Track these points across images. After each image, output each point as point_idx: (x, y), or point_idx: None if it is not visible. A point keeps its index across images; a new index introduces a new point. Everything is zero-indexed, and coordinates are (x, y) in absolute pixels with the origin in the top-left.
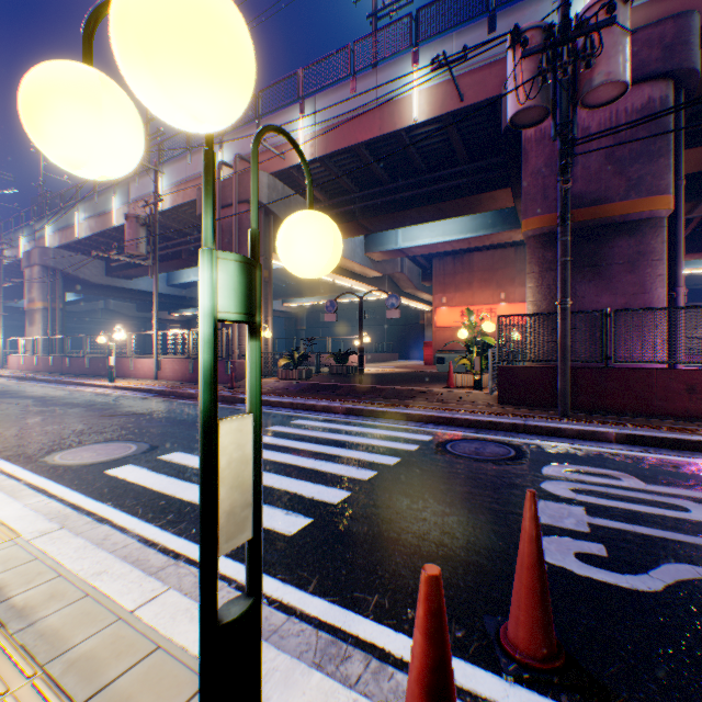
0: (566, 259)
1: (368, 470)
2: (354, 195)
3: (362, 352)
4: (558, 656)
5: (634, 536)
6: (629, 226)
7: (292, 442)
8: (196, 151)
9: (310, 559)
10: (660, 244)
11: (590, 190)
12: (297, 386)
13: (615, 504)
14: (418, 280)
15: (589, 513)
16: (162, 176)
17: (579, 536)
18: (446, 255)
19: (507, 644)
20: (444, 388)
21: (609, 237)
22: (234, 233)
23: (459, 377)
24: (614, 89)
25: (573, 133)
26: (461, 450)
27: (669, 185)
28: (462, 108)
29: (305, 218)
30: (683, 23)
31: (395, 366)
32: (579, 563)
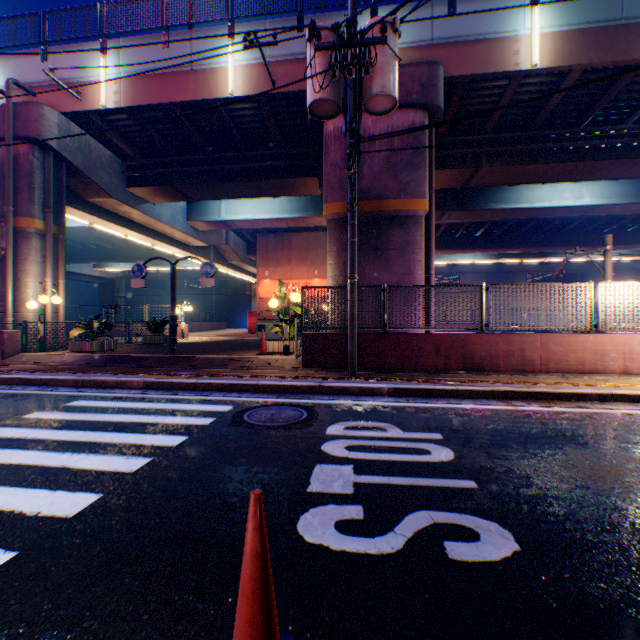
0: (355, 240)
1: (141, 457)
2: (172, 158)
3: (175, 321)
4: None
5: (389, 489)
6: (400, 220)
7: (51, 432)
8: None
9: None
10: (420, 236)
11: (375, 187)
12: (93, 360)
13: (379, 456)
14: (244, 253)
15: (357, 471)
16: None
17: (344, 500)
18: (270, 232)
19: None
20: (258, 355)
21: (387, 227)
22: (6, 174)
23: (271, 344)
24: (388, 102)
25: (359, 132)
26: (257, 418)
27: (426, 192)
28: (275, 93)
29: None
30: (434, 70)
31: (220, 335)
32: (338, 534)
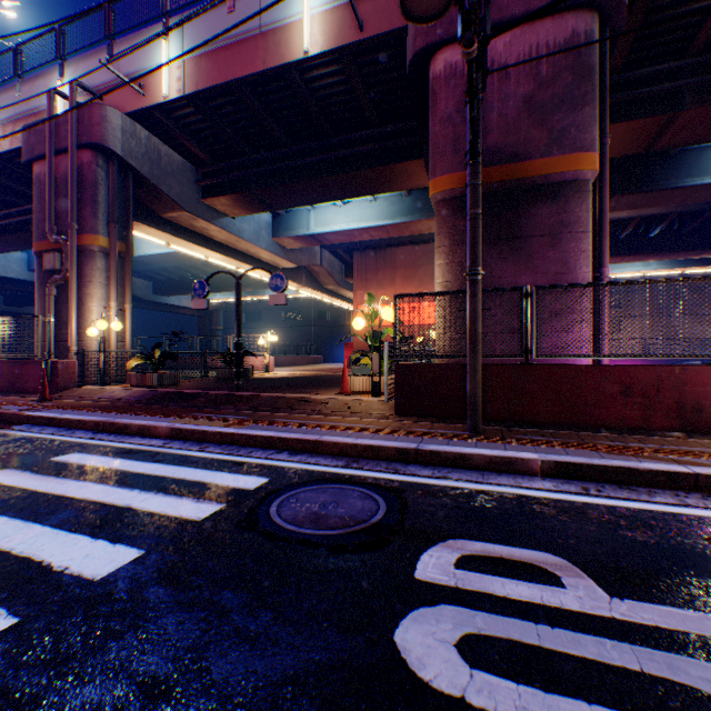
0: (477, 211)
1: (1, 612)
2: (247, 158)
3: (240, 349)
4: None
5: None
6: (551, 189)
7: None
8: (29, 80)
9: None
10: (586, 212)
11: (508, 143)
12: (142, 396)
13: None
14: (341, 276)
15: None
16: None
17: None
18: (370, 249)
19: None
20: (339, 395)
21: (529, 203)
22: (70, 187)
23: (357, 380)
24: None
25: (485, 31)
26: (292, 512)
27: (595, 141)
28: (363, 40)
29: None
30: None
31: (311, 370)
32: None
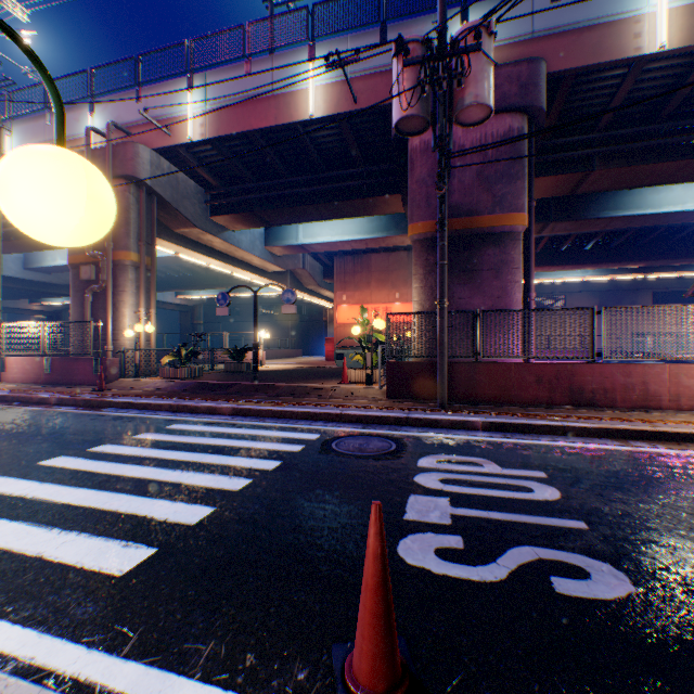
0: (444, 262)
1: (242, 478)
2: (252, 185)
3: (257, 348)
4: (403, 682)
5: (488, 523)
6: (495, 237)
7: (160, 452)
8: None
9: (139, 606)
10: (518, 255)
11: (465, 202)
12: (183, 386)
13: (476, 491)
14: (321, 277)
15: (453, 504)
16: (11, 134)
17: (442, 530)
18: (348, 254)
19: (351, 679)
20: (339, 384)
21: (480, 246)
22: None
23: (353, 373)
24: (482, 111)
25: (449, 146)
26: (346, 447)
27: (525, 205)
28: (356, 110)
29: (34, 153)
30: (535, 68)
31: (297, 363)
32: (438, 560)
